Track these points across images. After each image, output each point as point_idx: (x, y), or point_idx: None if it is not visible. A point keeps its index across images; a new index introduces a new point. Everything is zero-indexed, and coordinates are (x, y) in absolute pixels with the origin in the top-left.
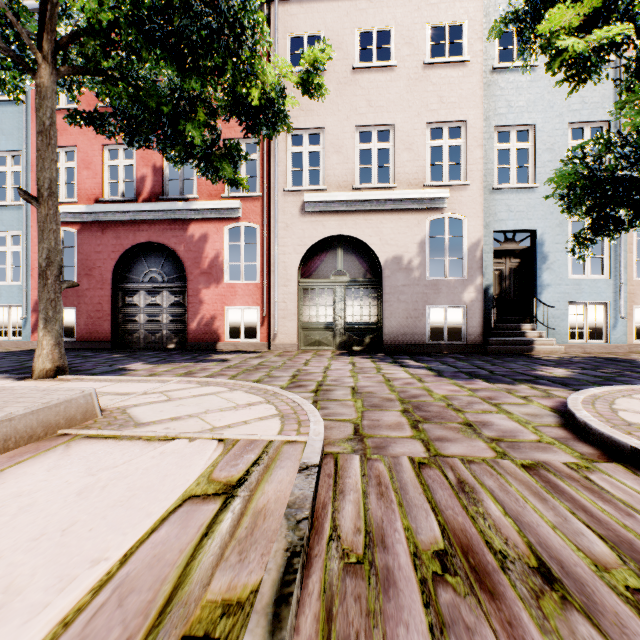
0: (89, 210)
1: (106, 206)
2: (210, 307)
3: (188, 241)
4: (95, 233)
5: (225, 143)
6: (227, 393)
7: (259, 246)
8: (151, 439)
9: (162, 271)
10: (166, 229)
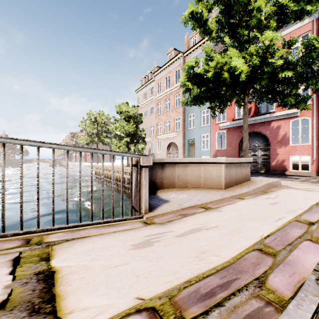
0: (230, 124)
1: (236, 121)
2: (281, 156)
3: (270, 129)
4: (232, 131)
5: (301, 96)
6: (316, 186)
7: (310, 127)
8: (305, 190)
9: (257, 142)
10: (260, 126)
